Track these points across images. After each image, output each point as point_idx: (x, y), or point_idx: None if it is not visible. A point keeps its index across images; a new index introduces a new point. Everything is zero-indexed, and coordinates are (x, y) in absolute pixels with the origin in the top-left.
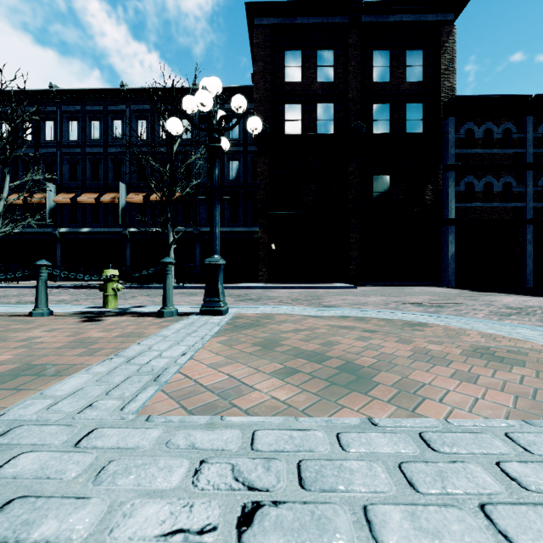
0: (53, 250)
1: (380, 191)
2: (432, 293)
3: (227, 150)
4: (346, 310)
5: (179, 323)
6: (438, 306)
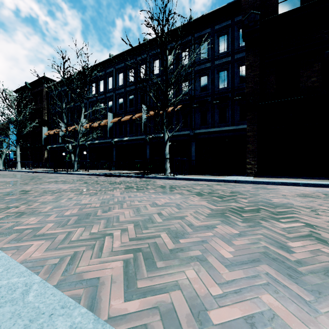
0: (112, 152)
1: None
2: None
3: (217, 63)
4: None
5: None
6: None
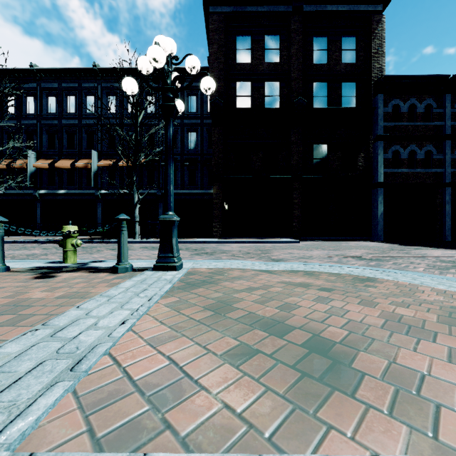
0: (34, 209)
1: (319, 158)
2: (366, 247)
3: (186, 123)
4: (294, 264)
5: (131, 280)
6: (377, 260)
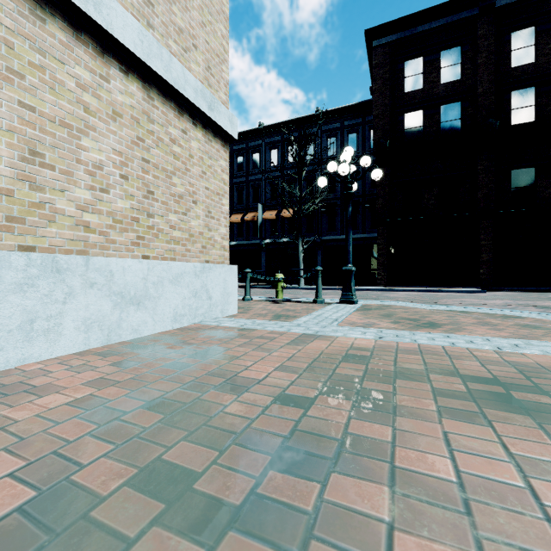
0: None
1: (521, 186)
2: None
3: None
4: (456, 307)
5: (329, 306)
6: None
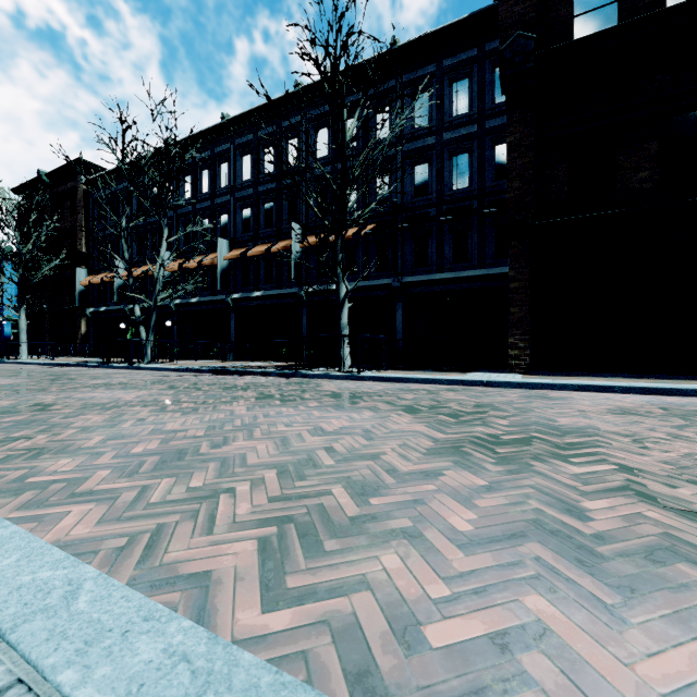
0: (228, 322)
1: None
2: None
3: (448, 138)
4: None
5: None
6: None
